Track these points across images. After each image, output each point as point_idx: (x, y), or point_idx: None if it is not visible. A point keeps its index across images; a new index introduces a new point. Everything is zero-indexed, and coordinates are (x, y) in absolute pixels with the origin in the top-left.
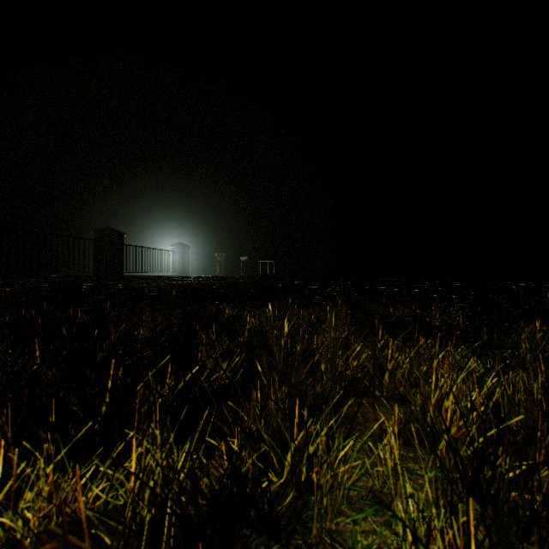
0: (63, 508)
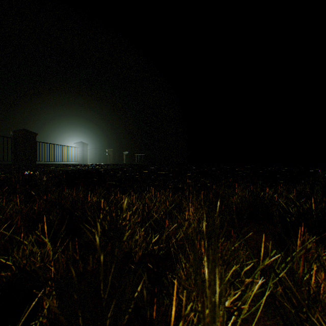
0: None
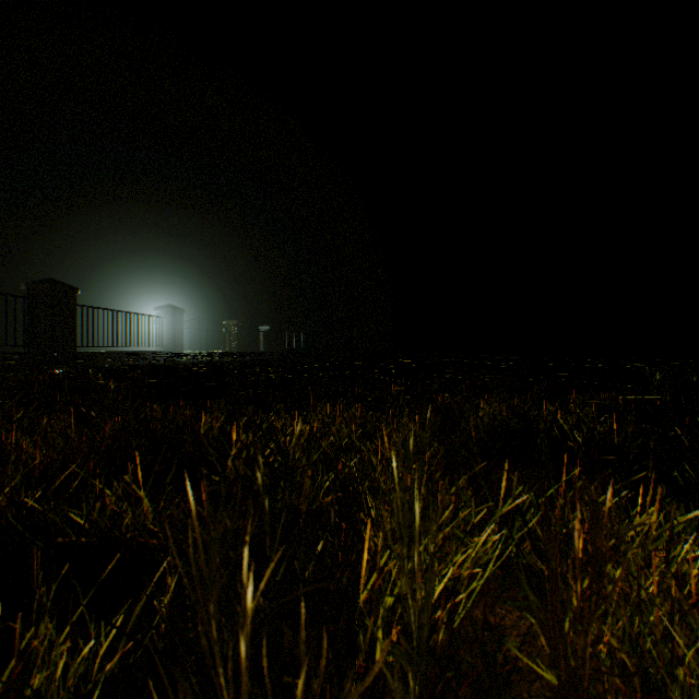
0: None
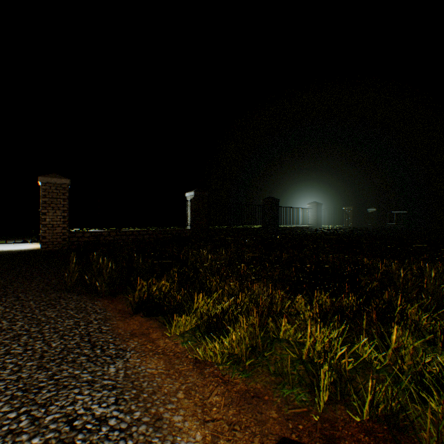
0: (340, 298)
